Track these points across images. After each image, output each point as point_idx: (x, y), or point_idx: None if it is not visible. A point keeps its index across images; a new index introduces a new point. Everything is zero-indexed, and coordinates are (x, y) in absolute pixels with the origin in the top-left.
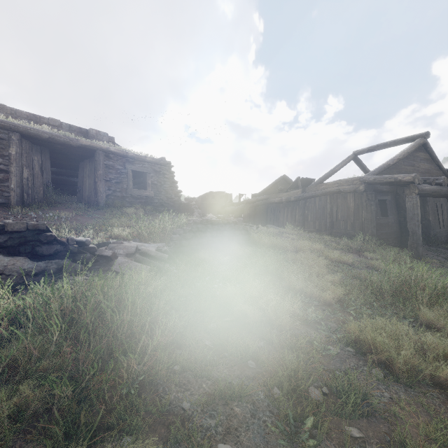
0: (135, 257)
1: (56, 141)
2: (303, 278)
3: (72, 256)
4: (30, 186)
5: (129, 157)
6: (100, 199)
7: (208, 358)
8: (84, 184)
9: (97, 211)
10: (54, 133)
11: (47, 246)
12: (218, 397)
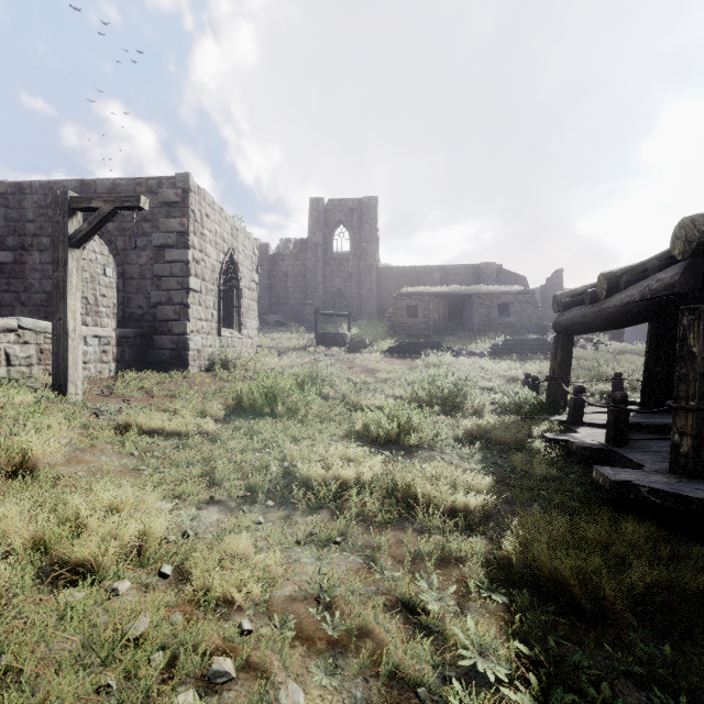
0: (467, 354)
1: (450, 295)
2: (538, 365)
3: (447, 352)
4: (438, 323)
5: (495, 294)
6: (474, 328)
7: (465, 369)
8: (466, 318)
9: (471, 336)
10: (449, 291)
11: (440, 348)
12: (462, 372)
